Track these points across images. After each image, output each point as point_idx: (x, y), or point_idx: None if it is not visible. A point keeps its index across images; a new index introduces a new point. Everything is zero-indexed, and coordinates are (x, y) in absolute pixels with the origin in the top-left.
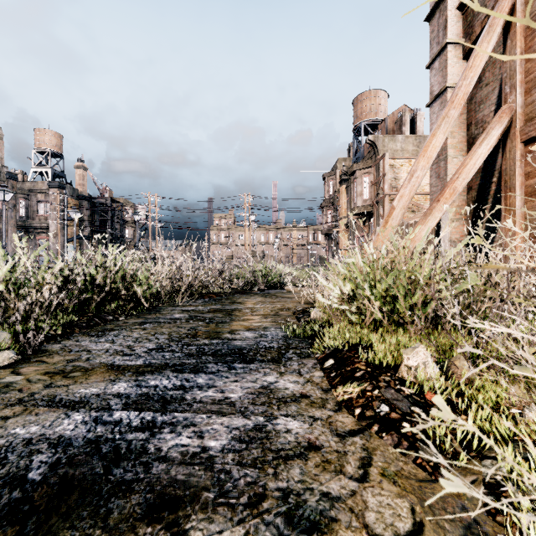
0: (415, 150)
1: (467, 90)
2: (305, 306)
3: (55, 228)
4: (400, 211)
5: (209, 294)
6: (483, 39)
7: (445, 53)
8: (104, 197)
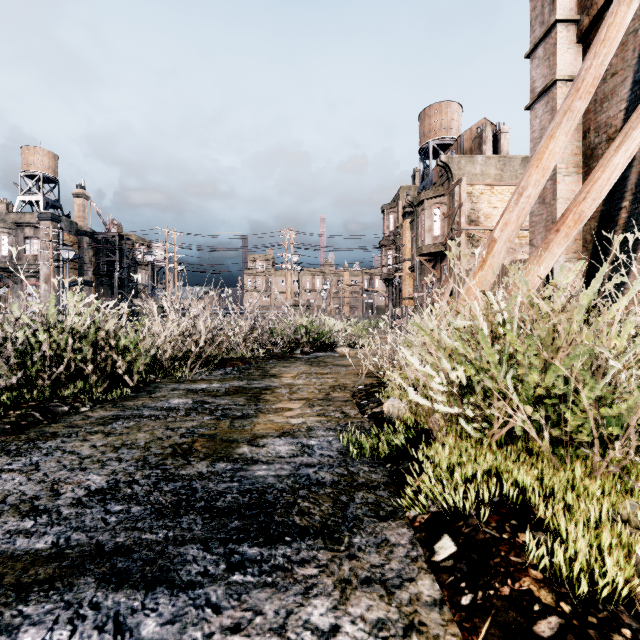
0: (499, 174)
1: (599, 72)
2: (367, 381)
3: (47, 271)
4: (504, 245)
5: (234, 360)
6: (621, 1)
7: (554, 34)
8: (109, 232)
